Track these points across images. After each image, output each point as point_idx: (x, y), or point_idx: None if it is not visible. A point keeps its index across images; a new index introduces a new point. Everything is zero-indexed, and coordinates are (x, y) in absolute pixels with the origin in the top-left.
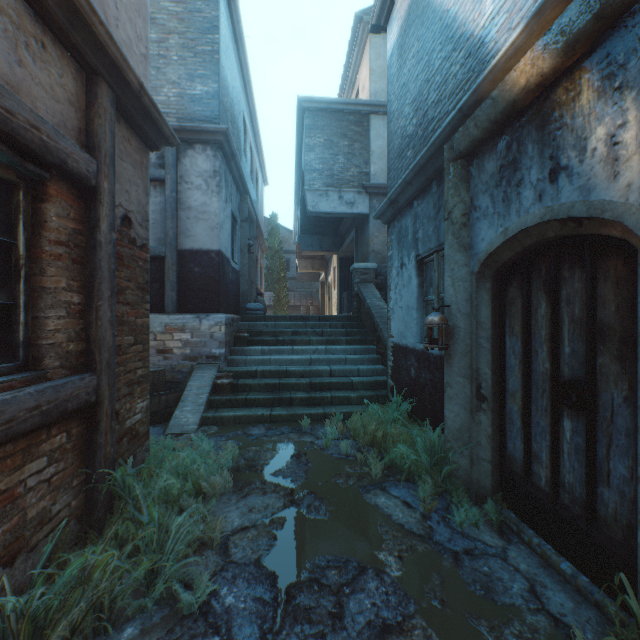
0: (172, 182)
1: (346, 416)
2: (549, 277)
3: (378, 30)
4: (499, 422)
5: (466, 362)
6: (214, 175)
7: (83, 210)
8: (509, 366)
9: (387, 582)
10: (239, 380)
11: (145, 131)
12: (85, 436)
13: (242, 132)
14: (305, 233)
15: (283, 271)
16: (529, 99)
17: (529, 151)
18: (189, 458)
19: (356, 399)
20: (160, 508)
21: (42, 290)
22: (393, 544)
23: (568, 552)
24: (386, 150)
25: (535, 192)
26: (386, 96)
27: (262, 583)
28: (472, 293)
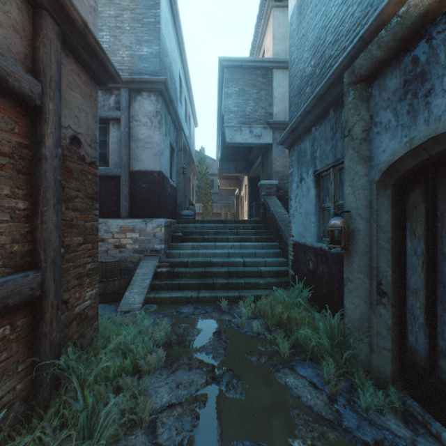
0: (125, 120)
1: (256, 298)
2: None
3: None
4: (399, 316)
5: (366, 260)
6: (156, 115)
7: (29, 127)
8: (410, 266)
9: None
10: (174, 268)
11: (92, 68)
12: (31, 325)
13: (178, 86)
14: (224, 160)
15: (209, 188)
16: (442, 8)
17: (441, 60)
18: (129, 336)
19: (264, 285)
20: (99, 386)
21: None
22: (305, 430)
23: None
24: (285, 95)
25: None
26: (285, 55)
27: None
28: (372, 200)
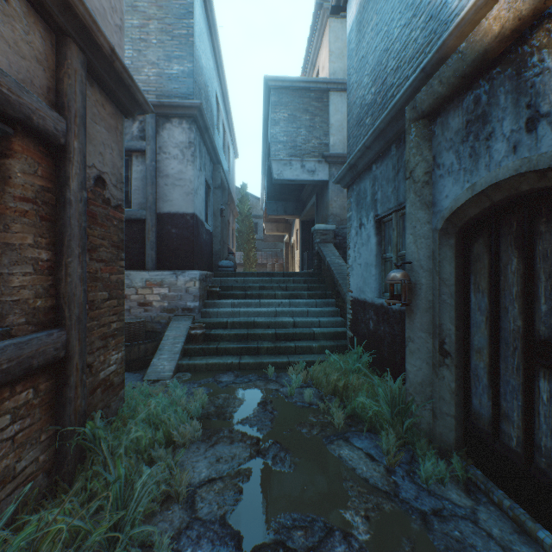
0: (152, 152)
1: (308, 364)
2: (521, 232)
3: (337, 11)
4: (463, 378)
5: (428, 317)
6: (189, 146)
7: (52, 168)
8: (474, 322)
9: (355, 547)
10: (211, 330)
11: (119, 97)
12: (55, 390)
13: (215, 109)
14: (271, 199)
15: (252, 233)
16: (502, 48)
17: (501, 102)
18: (161, 407)
19: (317, 349)
20: (129, 459)
21: (6, 246)
22: (359, 502)
23: (546, 519)
24: (344, 123)
25: (508, 144)
26: (344, 74)
27: (226, 545)
28: (435, 250)
